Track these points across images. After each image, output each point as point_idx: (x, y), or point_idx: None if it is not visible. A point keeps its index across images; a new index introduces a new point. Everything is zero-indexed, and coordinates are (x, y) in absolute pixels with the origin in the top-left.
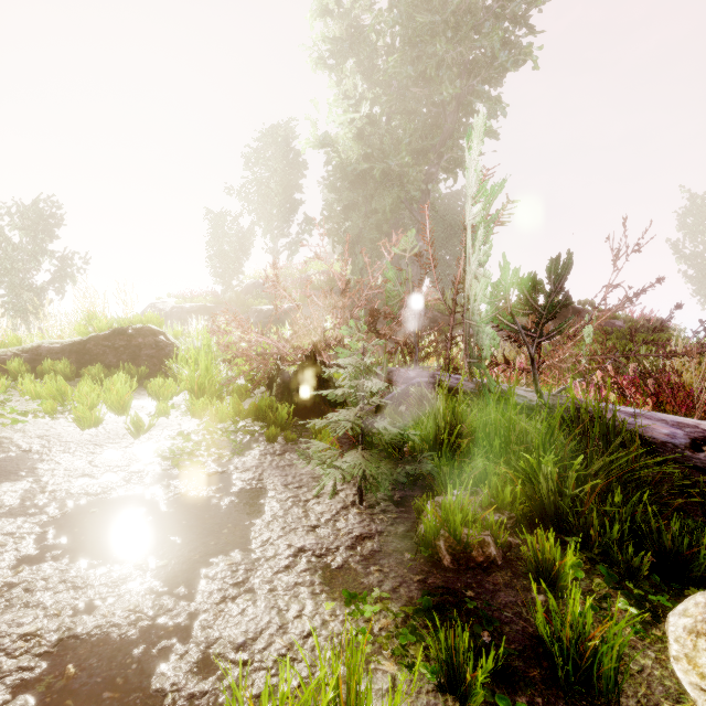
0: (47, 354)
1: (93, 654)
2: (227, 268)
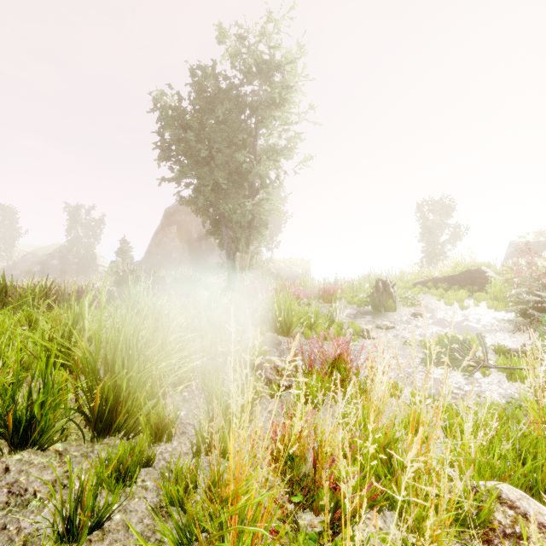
0: (440, 280)
1: (438, 334)
2: None
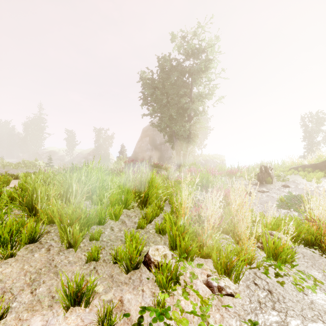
0: (307, 167)
1: None
2: None
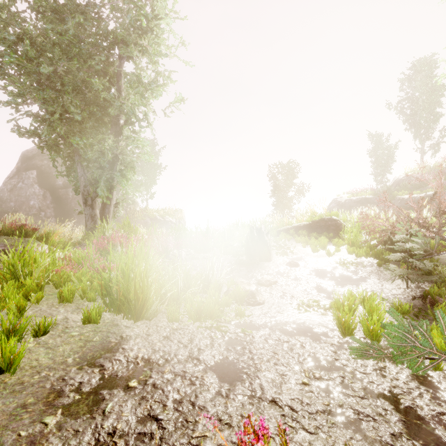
0: (299, 228)
1: (322, 287)
2: (382, 170)
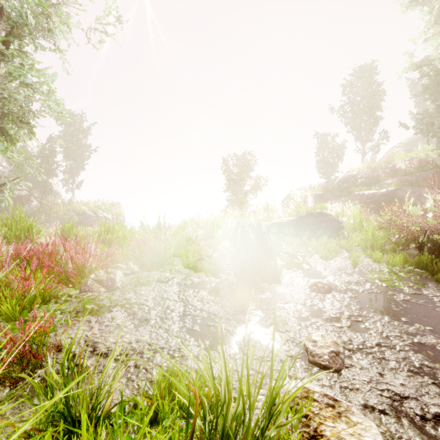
0: (282, 225)
1: (434, 351)
2: (328, 168)
